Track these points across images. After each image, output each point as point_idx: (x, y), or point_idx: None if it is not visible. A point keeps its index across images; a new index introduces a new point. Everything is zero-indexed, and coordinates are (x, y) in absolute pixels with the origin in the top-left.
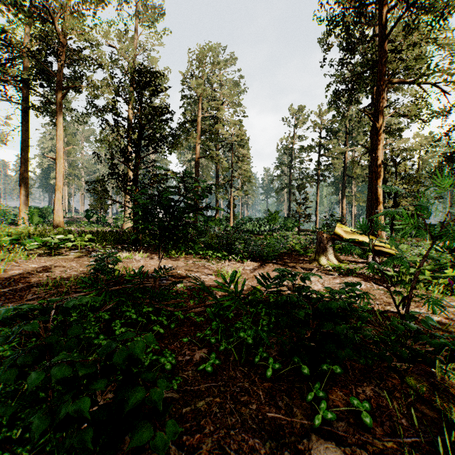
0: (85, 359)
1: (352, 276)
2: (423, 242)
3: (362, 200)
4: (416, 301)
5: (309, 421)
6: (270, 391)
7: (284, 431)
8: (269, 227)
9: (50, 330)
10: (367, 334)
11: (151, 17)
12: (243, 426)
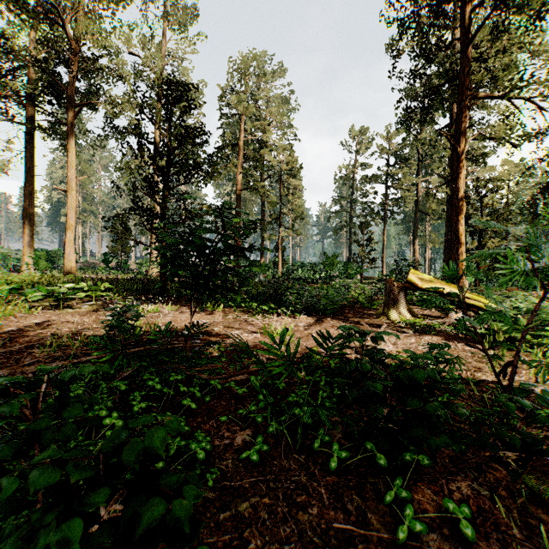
0: (88, 449)
1: (431, 335)
2: (515, 292)
3: (438, 242)
4: (526, 368)
5: (389, 531)
6: (335, 488)
7: (356, 547)
8: (325, 274)
9: (40, 411)
10: (462, 413)
11: (182, 19)
12: (301, 539)
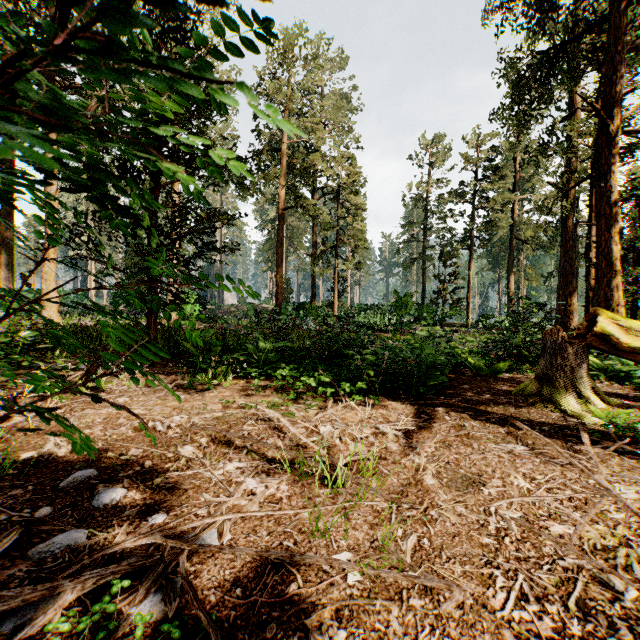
0: None
1: None
2: None
3: (535, 278)
4: None
5: None
6: None
7: None
8: (396, 320)
9: None
10: None
11: None
12: None
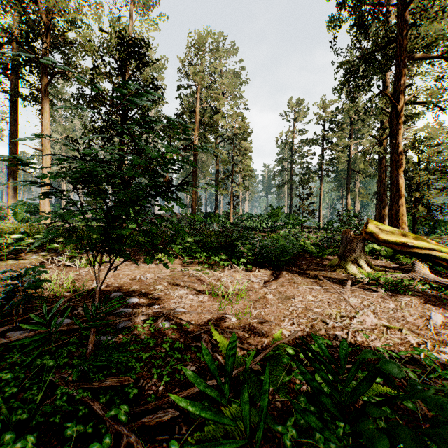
0: None
1: (407, 295)
2: None
3: (366, 196)
4: None
5: None
6: None
7: None
8: (271, 224)
9: None
10: None
11: (146, 2)
12: None
